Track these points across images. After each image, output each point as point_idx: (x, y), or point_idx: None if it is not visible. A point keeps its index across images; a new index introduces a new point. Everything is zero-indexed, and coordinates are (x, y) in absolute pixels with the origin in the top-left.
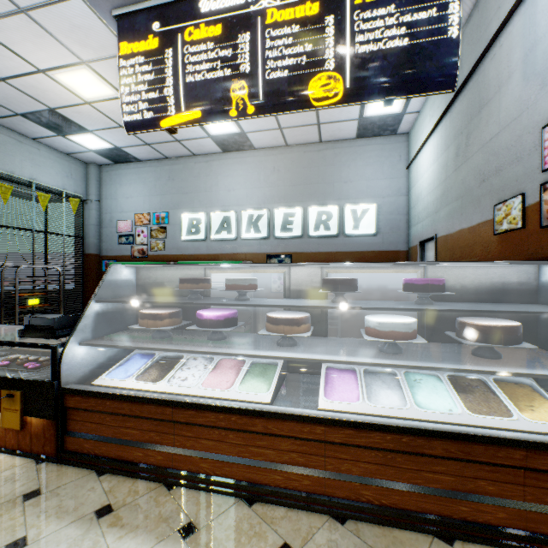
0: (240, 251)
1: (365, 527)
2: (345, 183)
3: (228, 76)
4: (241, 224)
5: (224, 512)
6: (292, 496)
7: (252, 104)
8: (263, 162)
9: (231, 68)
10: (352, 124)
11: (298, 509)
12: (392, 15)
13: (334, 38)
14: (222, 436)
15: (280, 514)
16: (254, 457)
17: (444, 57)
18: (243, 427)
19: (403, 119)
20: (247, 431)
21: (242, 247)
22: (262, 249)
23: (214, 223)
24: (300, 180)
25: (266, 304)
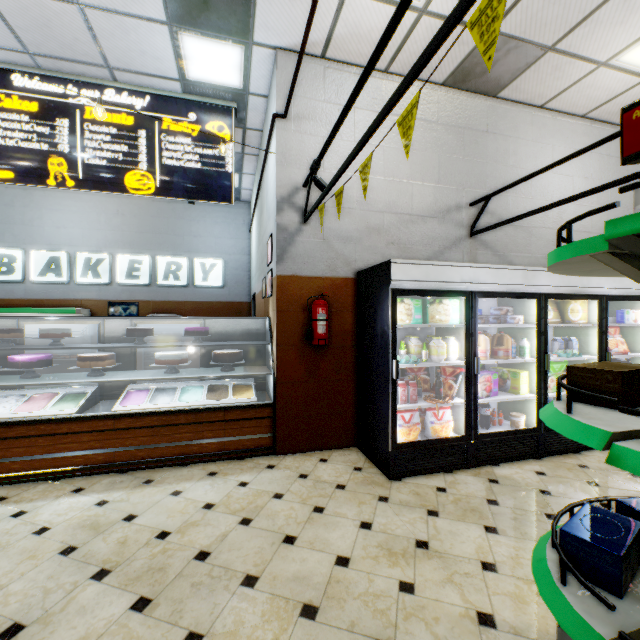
0: (74, 297)
1: (138, 472)
2: (195, 237)
3: (45, 150)
4: (76, 267)
5: (33, 488)
6: (90, 468)
7: (72, 179)
8: (104, 202)
9: (49, 145)
10: None
11: (95, 475)
12: (190, 145)
13: (146, 147)
14: (33, 442)
15: (80, 479)
16: (61, 451)
17: (225, 183)
18: (52, 432)
19: (242, 192)
20: (55, 434)
21: (77, 293)
22: (103, 296)
23: (37, 263)
24: (149, 228)
25: (76, 347)
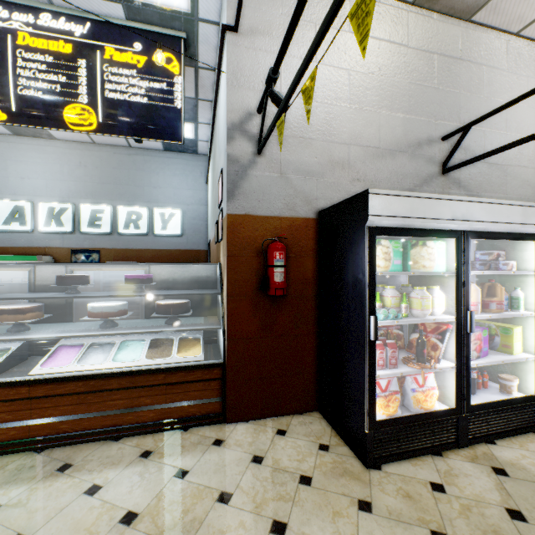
0: (37, 245)
1: (58, 450)
2: (155, 188)
3: None
4: (39, 216)
5: None
6: None
7: (4, 112)
8: (67, 154)
9: None
10: None
11: (3, 455)
12: (135, 78)
13: (87, 78)
14: None
15: None
16: None
17: (174, 120)
18: None
19: (199, 144)
20: None
21: (41, 241)
22: (66, 244)
23: (1, 212)
24: (110, 179)
25: None
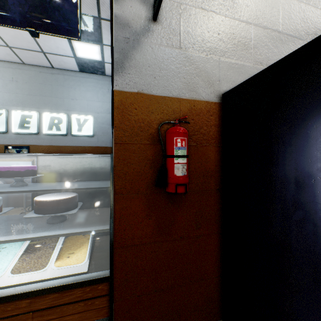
0: None
1: None
2: (72, 100)
3: None
4: None
5: None
6: None
7: None
8: (1, 71)
9: None
10: (71, 60)
11: None
12: None
13: None
14: None
15: None
16: None
17: (69, 13)
18: None
19: (106, 66)
20: None
21: None
22: (1, 141)
23: None
24: (37, 92)
25: None
